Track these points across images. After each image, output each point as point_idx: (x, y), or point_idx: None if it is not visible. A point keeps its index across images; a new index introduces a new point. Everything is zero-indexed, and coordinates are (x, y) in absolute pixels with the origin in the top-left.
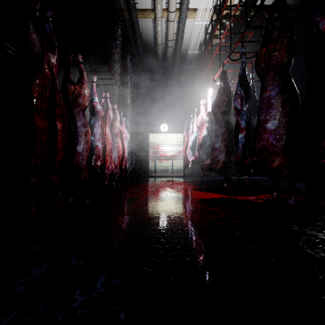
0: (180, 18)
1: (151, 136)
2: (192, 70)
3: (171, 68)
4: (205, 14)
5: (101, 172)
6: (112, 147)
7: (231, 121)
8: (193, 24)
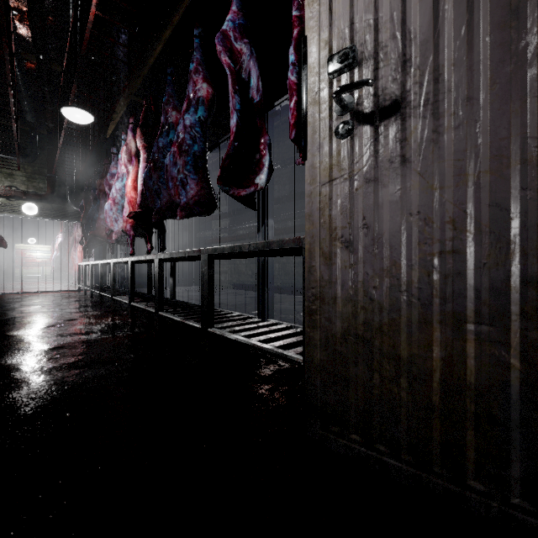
0: None
1: None
2: None
3: None
4: None
5: None
6: None
7: None
8: None
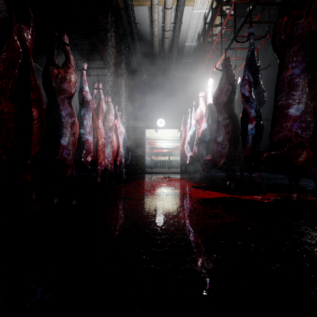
0: (178, 5)
1: (148, 132)
2: (190, 63)
3: (168, 61)
4: (205, 1)
5: (94, 169)
6: (105, 141)
7: (235, 113)
8: (192, 12)
